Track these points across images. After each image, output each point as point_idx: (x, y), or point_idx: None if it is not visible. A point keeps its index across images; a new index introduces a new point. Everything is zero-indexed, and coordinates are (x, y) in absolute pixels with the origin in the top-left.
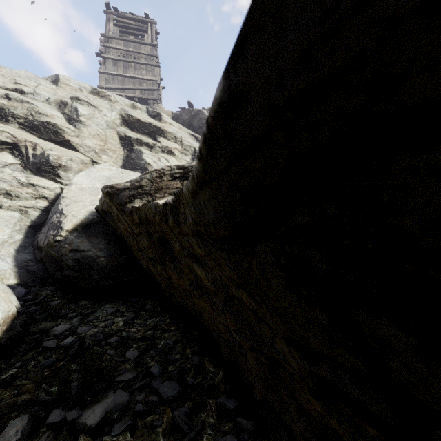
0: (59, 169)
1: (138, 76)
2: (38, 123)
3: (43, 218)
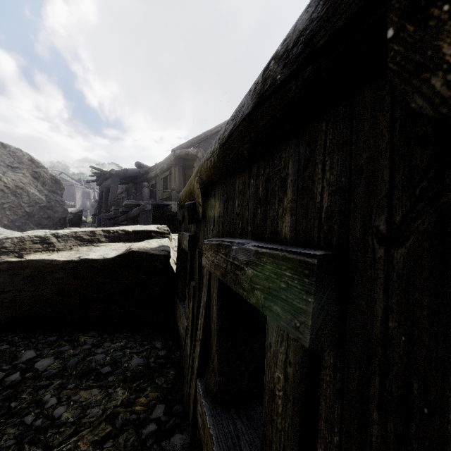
0: None
1: None
2: None
3: None
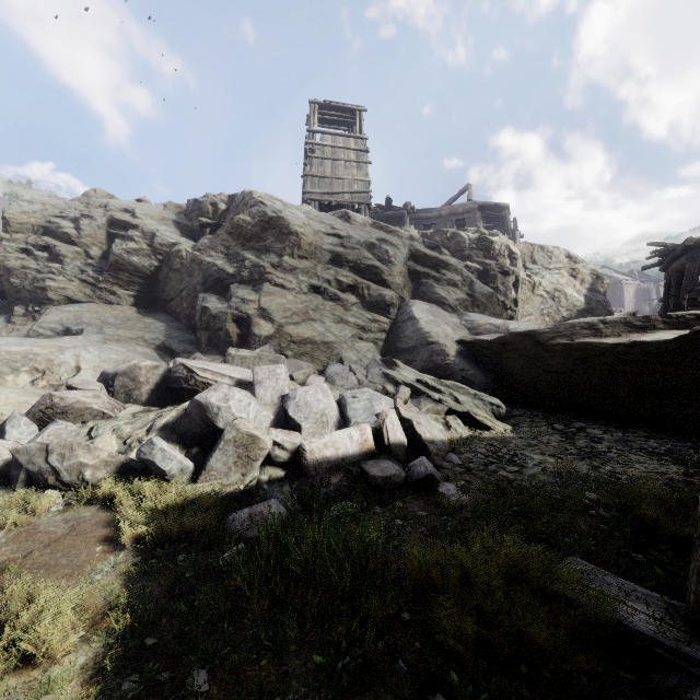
0: (391, 306)
1: (348, 178)
2: (364, 266)
3: (386, 347)
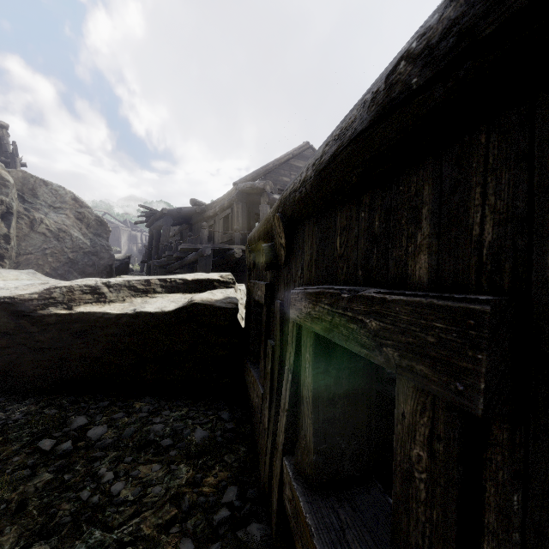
0: None
1: None
2: None
3: None
